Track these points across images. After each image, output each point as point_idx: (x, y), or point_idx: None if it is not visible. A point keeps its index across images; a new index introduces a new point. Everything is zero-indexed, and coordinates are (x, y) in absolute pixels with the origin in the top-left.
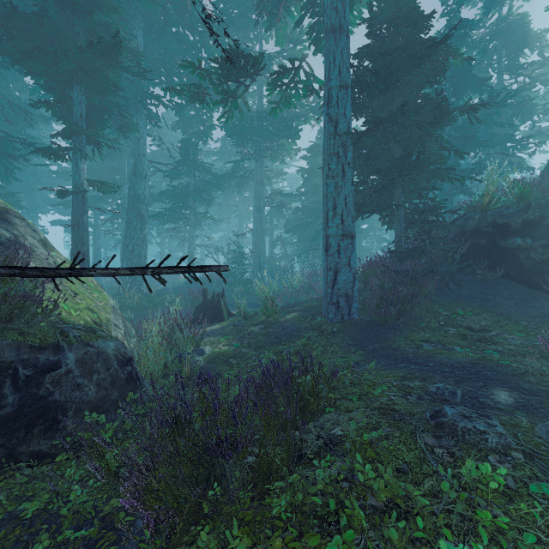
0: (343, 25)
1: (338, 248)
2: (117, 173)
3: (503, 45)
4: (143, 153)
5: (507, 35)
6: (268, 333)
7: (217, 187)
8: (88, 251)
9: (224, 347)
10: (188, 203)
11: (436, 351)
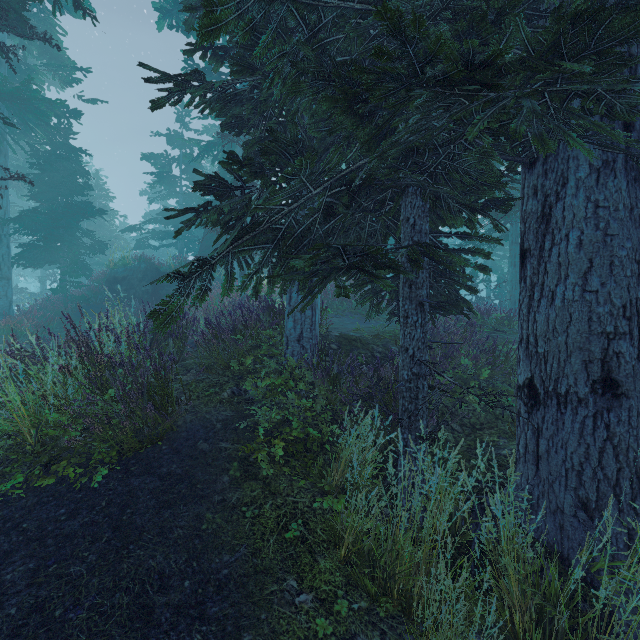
0: (2, 150)
1: None
2: None
3: None
4: None
5: None
6: None
7: None
8: None
9: None
10: None
11: None
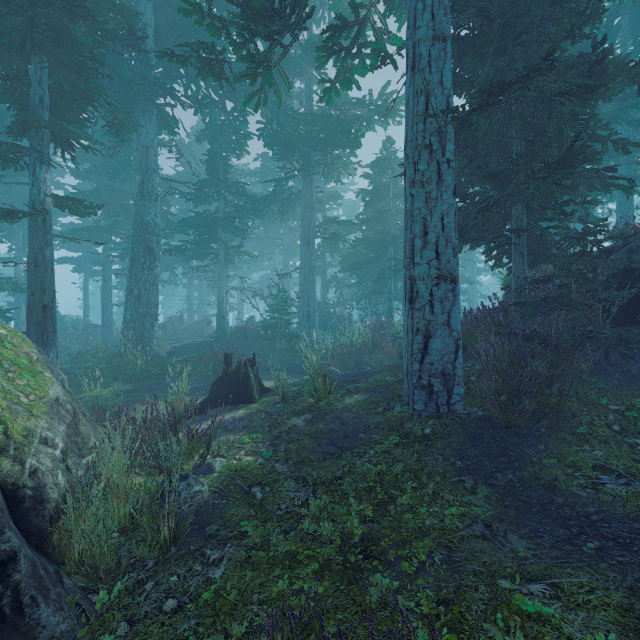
0: None
1: (430, 297)
2: (128, 197)
3: (632, 21)
4: (154, 167)
5: (633, 12)
6: (319, 432)
7: (254, 213)
8: (53, 301)
9: (246, 459)
10: (217, 235)
11: (637, 500)
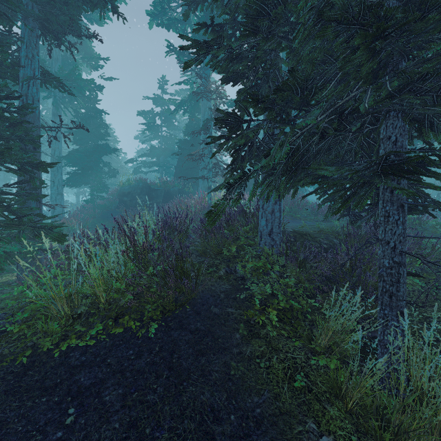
0: (58, 113)
1: (56, 198)
2: None
3: None
4: None
5: None
6: None
7: None
8: None
9: None
10: None
11: None
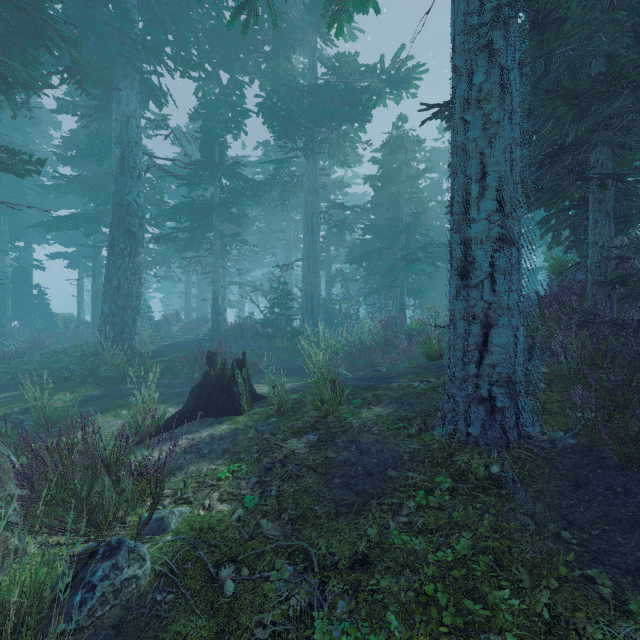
0: None
1: (492, 269)
2: None
3: None
4: (136, 140)
5: None
6: (327, 464)
7: (252, 199)
8: None
9: (220, 508)
10: (212, 223)
11: None
